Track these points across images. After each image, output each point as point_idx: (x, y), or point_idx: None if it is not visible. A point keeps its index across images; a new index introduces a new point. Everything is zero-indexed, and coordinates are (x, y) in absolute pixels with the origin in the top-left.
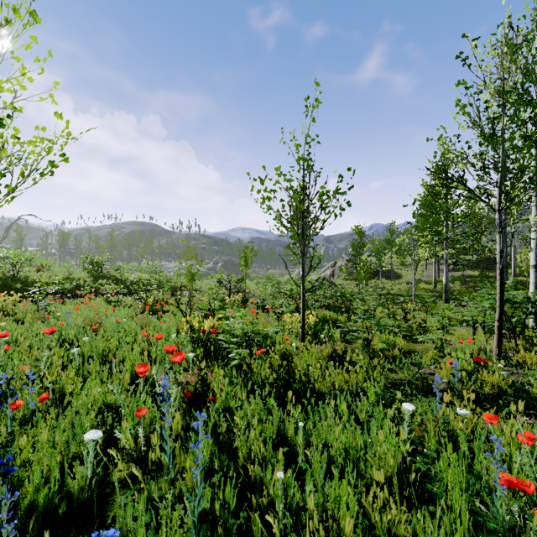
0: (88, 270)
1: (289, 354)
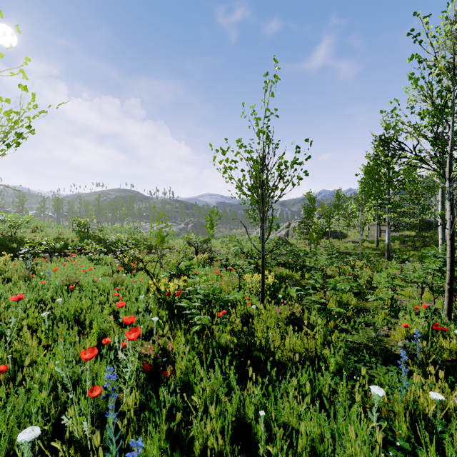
0: (76, 231)
1: (250, 315)
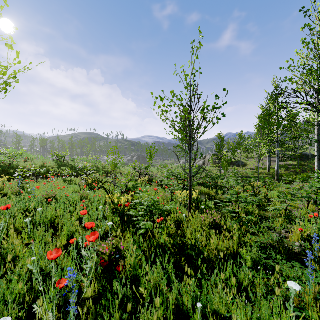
0: (55, 161)
1: (181, 221)
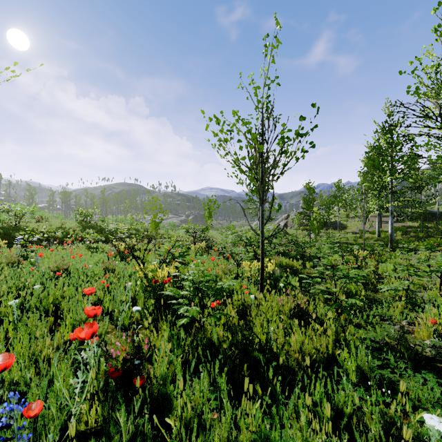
0: (78, 221)
1: (247, 306)
